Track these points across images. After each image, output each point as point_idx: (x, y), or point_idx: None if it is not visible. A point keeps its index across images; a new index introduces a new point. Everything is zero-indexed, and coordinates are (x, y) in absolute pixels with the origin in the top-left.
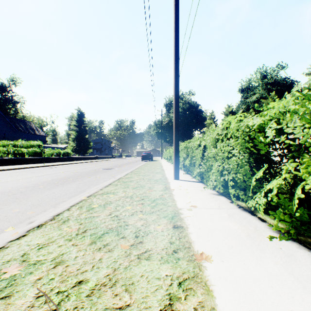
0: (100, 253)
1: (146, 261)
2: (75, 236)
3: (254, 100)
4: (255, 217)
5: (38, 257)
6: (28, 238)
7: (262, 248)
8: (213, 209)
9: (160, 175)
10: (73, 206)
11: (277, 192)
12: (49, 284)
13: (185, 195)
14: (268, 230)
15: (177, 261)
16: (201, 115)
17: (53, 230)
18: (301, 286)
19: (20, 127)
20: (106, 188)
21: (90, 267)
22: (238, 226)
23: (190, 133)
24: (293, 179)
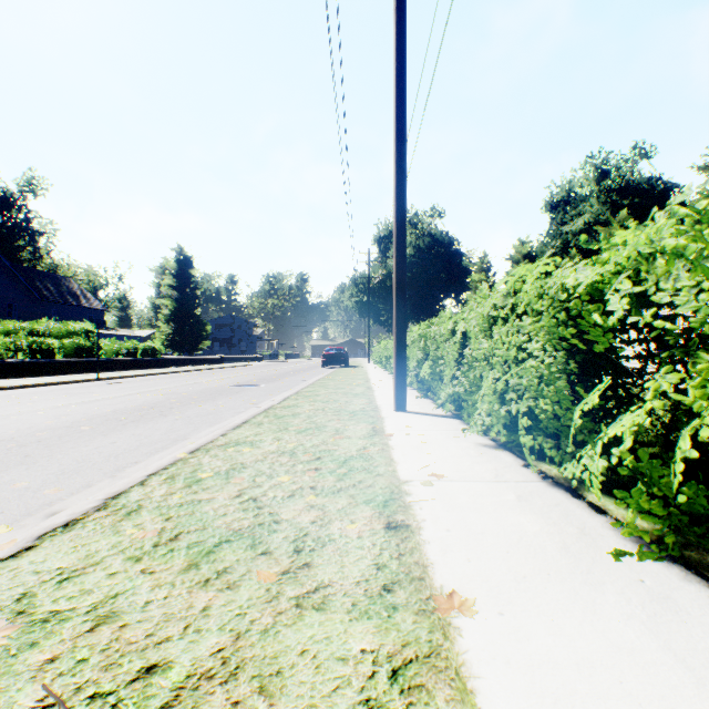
0: (207, 594)
1: (316, 613)
2: (150, 551)
3: (580, 228)
4: (582, 503)
5: (55, 603)
6: (38, 554)
7: (598, 580)
8: (482, 482)
9: (362, 401)
10: (155, 474)
11: (632, 440)
12: (75, 673)
13: (418, 447)
14: (612, 535)
15: (391, 613)
16: (460, 263)
17: (101, 533)
18: (693, 680)
19: (45, 289)
20: (236, 432)
21: (178, 629)
22: (541, 525)
23: (433, 305)
24: (671, 412)
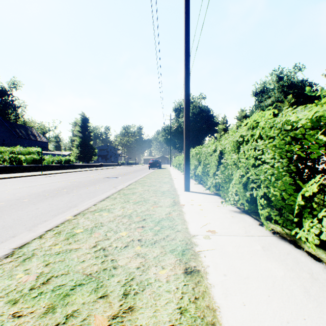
0: None
1: None
2: (26, 294)
3: (269, 104)
4: (303, 252)
5: None
6: None
7: None
8: (238, 236)
9: (168, 186)
10: (50, 230)
11: None
12: None
13: (198, 213)
14: None
15: None
16: (213, 120)
17: None
18: None
19: (20, 132)
20: (101, 203)
21: None
22: (284, 271)
23: (200, 140)
24: None
